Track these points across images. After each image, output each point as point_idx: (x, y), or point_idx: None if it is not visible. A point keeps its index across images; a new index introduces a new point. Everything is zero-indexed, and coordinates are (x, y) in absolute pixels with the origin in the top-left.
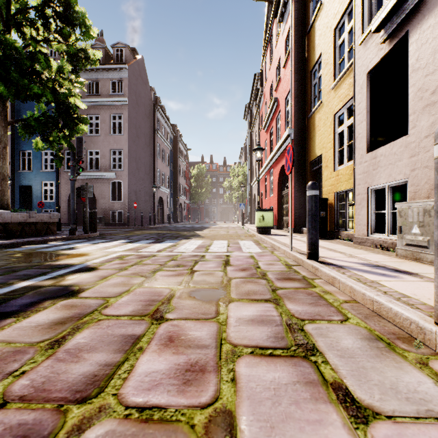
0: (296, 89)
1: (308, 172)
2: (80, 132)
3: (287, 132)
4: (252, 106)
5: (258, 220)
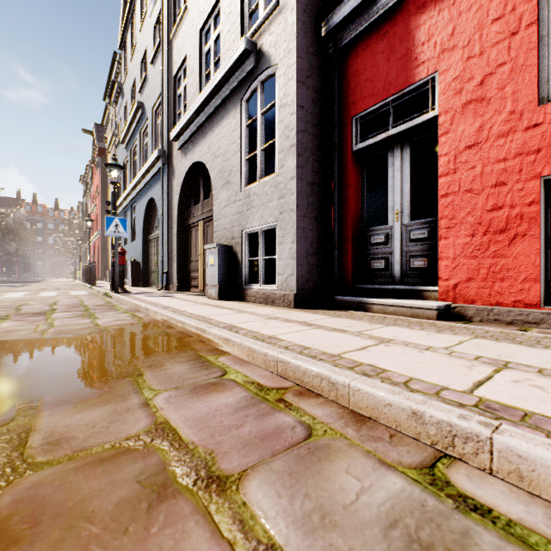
0: (102, 213)
1: (108, 252)
2: None
3: (97, 232)
4: (87, 179)
5: (79, 274)
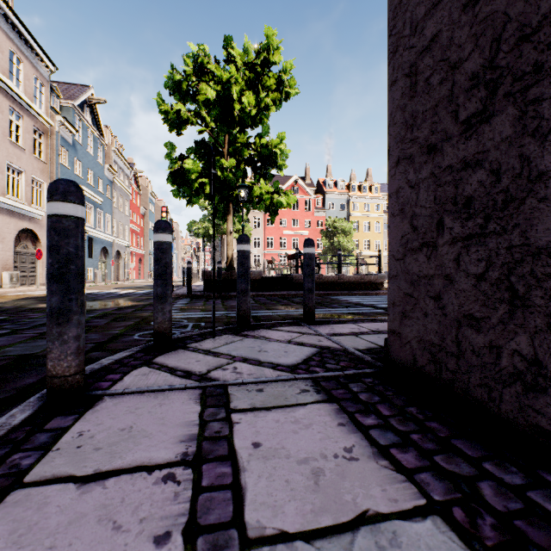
0: None
1: None
2: (188, 177)
3: None
4: None
5: None
